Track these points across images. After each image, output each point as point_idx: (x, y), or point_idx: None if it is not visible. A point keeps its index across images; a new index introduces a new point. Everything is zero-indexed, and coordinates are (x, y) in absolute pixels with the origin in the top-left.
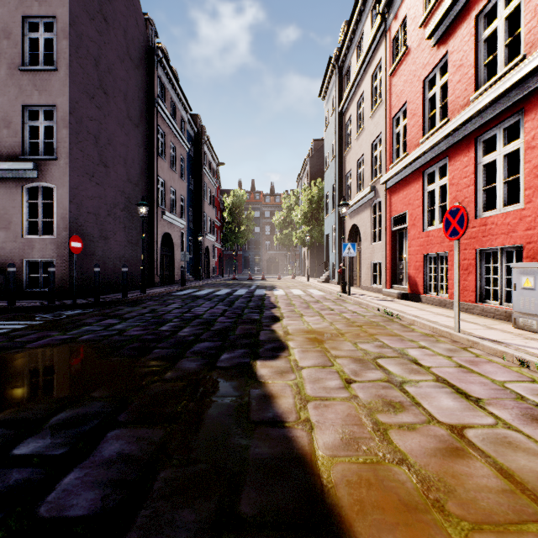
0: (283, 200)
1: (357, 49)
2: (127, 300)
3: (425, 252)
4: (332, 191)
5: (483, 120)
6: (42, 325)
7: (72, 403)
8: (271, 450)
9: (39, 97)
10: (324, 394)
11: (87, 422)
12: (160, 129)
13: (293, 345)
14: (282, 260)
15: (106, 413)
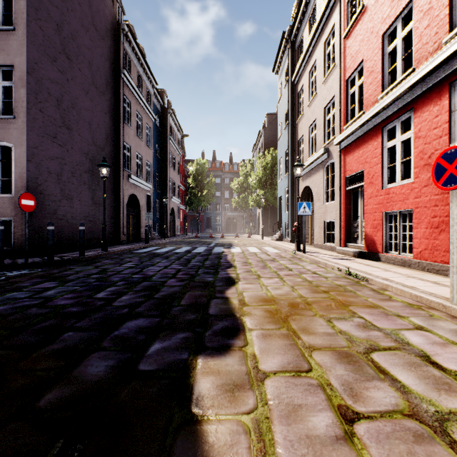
0: (240, 168)
1: (309, 21)
2: (84, 258)
3: (385, 210)
4: (285, 156)
5: None
6: None
7: None
8: None
9: None
10: None
11: None
12: (127, 99)
13: (251, 323)
14: (239, 220)
15: None
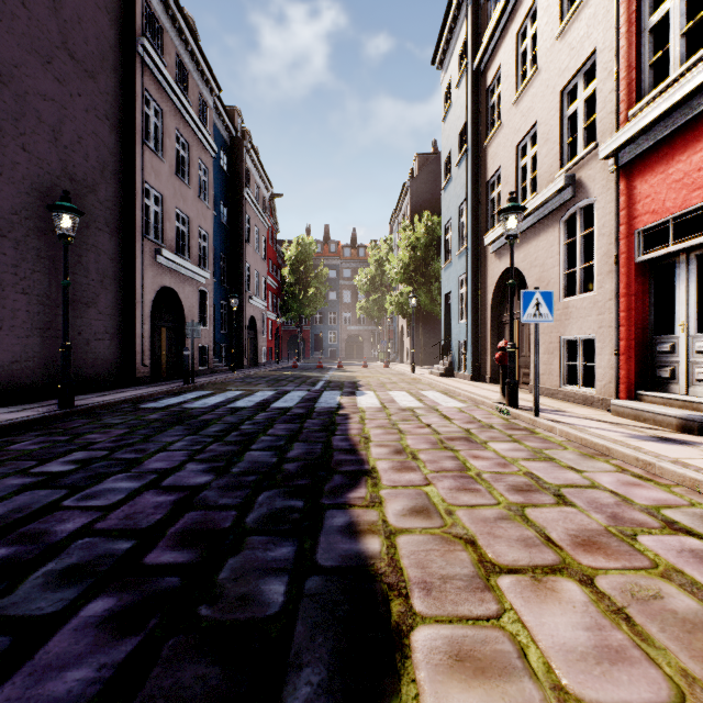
0: (370, 251)
1: None
2: None
3: None
4: (458, 216)
5: None
6: None
7: None
8: None
9: None
10: None
11: None
12: (153, 102)
13: None
14: (367, 339)
15: None
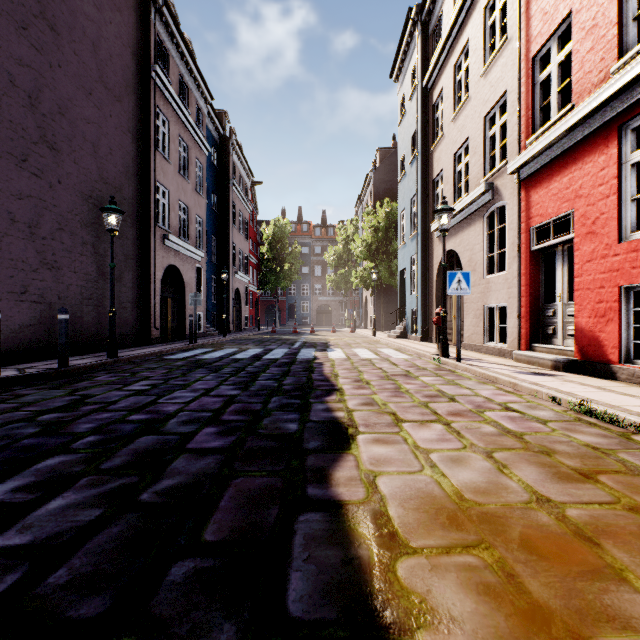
0: (338, 231)
1: None
2: (65, 372)
3: (627, 282)
4: (410, 206)
5: None
6: None
7: None
8: None
9: None
10: None
11: None
12: (162, 115)
13: None
14: (336, 308)
15: None
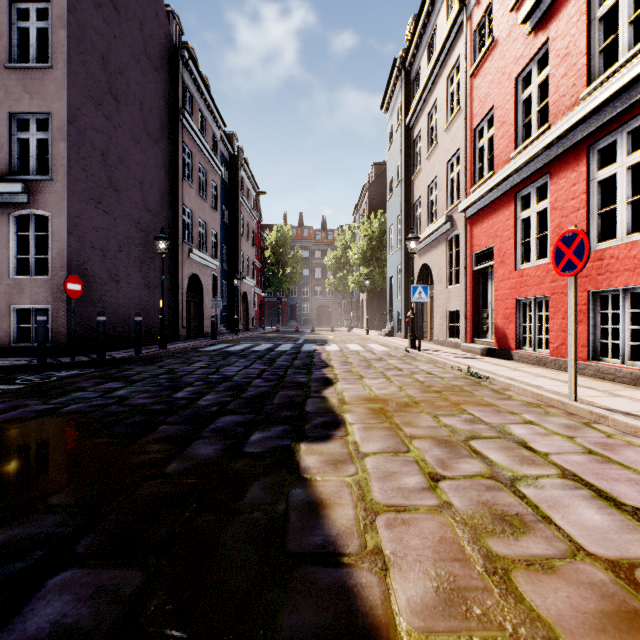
0: (337, 237)
1: (429, 47)
2: (140, 357)
3: (518, 296)
4: (397, 223)
5: (599, 122)
6: (20, 391)
7: (13, 518)
8: (319, 618)
9: (31, 102)
10: (400, 501)
11: (24, 555)
12: (187, 148)
13: (352, 419)
14: (335, 309)
15: (60, 536)
